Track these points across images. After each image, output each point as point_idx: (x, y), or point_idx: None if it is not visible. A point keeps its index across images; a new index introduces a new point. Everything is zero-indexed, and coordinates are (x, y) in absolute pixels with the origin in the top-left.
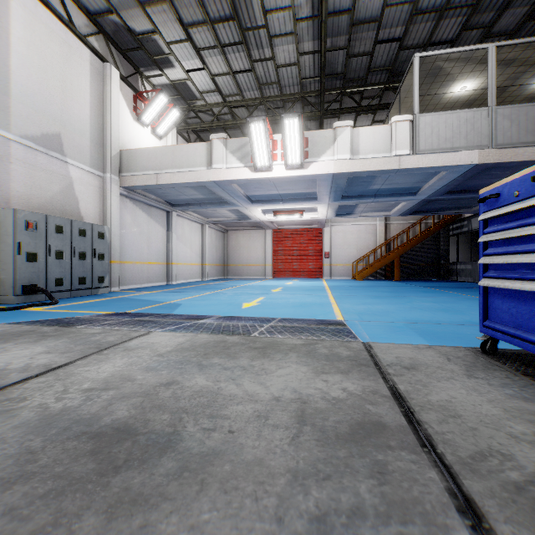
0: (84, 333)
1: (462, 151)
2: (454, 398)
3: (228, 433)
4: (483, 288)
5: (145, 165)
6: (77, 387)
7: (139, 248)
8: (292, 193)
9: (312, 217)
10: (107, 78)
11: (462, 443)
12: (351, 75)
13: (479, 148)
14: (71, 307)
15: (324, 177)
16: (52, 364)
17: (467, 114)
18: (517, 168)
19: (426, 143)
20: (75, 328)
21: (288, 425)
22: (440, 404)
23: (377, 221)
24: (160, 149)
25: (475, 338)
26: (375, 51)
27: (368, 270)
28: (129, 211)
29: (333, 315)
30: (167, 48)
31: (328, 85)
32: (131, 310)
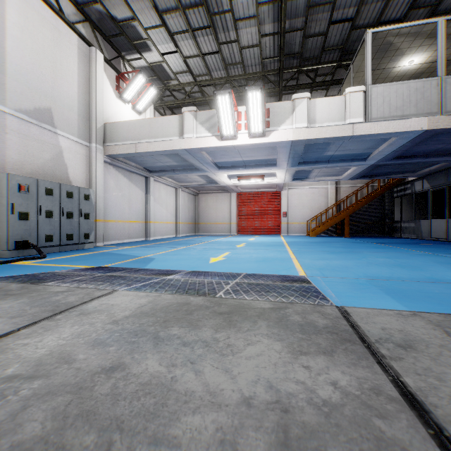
0: (48, 291)
1: (412, 118)
2: None
3: None
4: None
5: (125, 135)
6: None
7: (121, 209)
8: (254, 160)
9: (271, 181)
10: (93, 61)
11: None
12: (307, 55)
13: (428, 115)
14: (56, 261)
15: (284, 144)
16: None
17: (417, 84)
18: None
19: (378, 111)
20: (43, 285)
21: None
22: None
23: (328, 184)
24: (138, 121)
25: (445, 298)
26: (329, 31)
27: (321, 228)
28: (112, 176)
29: (295, 270)
30: (145, 33)
31: (286, 64)
32: (108, 264)
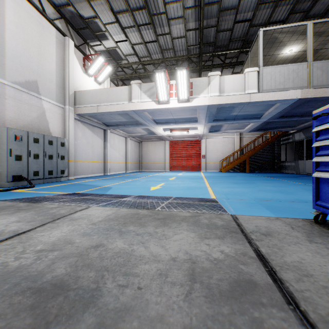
0: (46, 207)
1: (290, 90)
2: (303, 259)
3: (137, 289)
4: (315, 178)
5: (90, 100)
6: (32, 248)
7: (86, 152)
8: (181, 118)
9: (194, 133)
10: (66, 46)
11: (319, 301)
12: (219, 44)
13: (301, 88)
14: (42, 189)
15: (202, 107)
16: (19, 230)
17: (294, 67)
18: (326, 101)
19: (267, 85)
20: (41, 204)
21: (183, 282)
22: (294, 264)
23: (235, 135)
24: (99, 90)
25: (304, 211)
26: (234, 28)
27: (229, 166)
28: (80, 129)
29: (208, 195)
30: (104, 27)
31: (204, 50)
32: (80, 191)
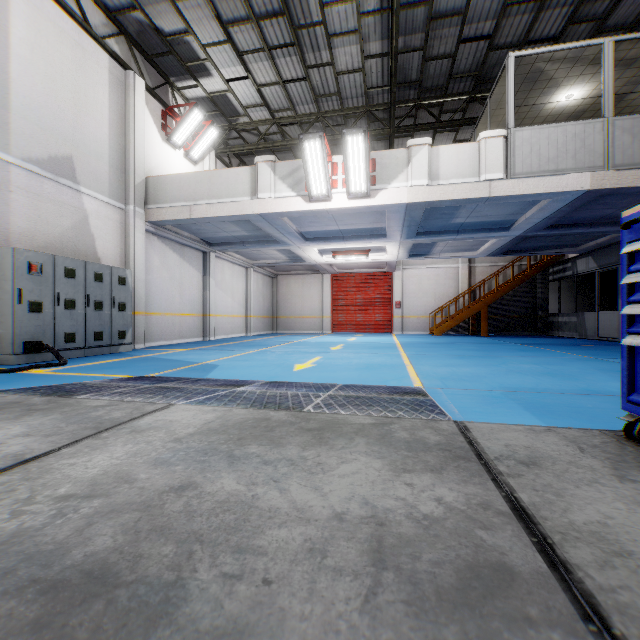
0: (84, 405)
1: (570, 174)
2: (609, 518)
3: (262, 584)
4: (627, 349)
5: (175, 194)
6: (49, 492)
7: (169, 297)
8: (355, 229)
9: (379, 259)
10: (130, 90)
11: None
12: (428, 83)
13: (591, 170)
14: (82, 369)
15: (396, 208)
16: (26, 454)
17: (576, 128)
18: (639, 195)
19: (524, 164)
20: (75, 398)
21: (358, 568)
22: (591, 529)
23: (459, 263)
24: (194, 175)
25: (600, 414)
26: (459, 52)
27: (448, 323)
28: (157, 251)
29: (408, 380)
30: (203, 52)
31: (399, 96)
32: (155, 373)
